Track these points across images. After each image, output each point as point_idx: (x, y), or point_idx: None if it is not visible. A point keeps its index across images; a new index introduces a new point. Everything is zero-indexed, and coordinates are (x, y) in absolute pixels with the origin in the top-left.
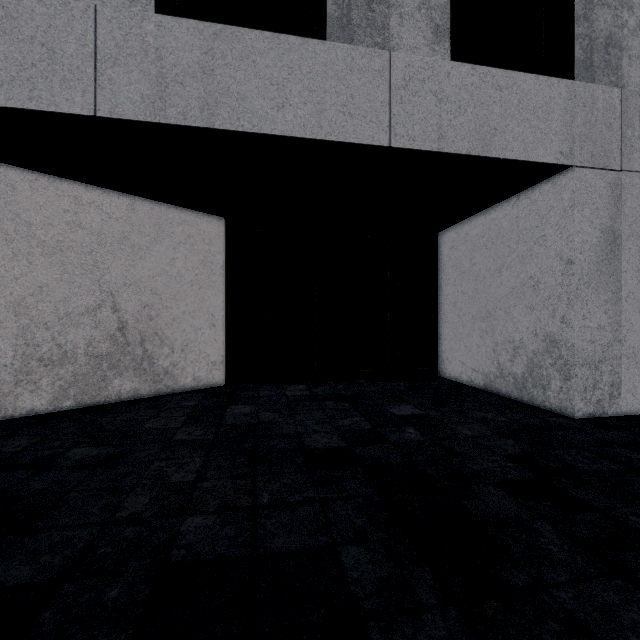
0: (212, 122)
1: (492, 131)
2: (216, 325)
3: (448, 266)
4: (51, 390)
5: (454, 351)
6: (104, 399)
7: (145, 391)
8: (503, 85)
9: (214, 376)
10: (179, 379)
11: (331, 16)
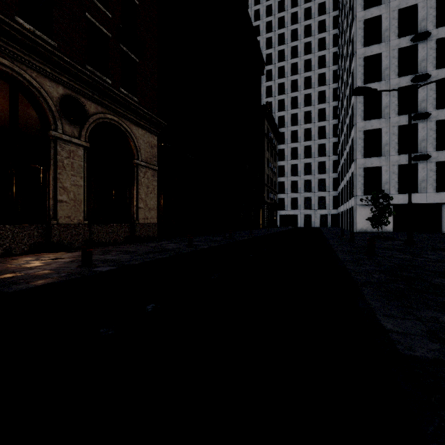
0: (404, 203)
1: (442, 199)
2: (392, 222)
3: (443, 211)
4: (375, 230)
5: (444, 227)
6: (379, 231)
7: (383, 231)
8: (444, 194)
9: (391, 230)
10: (387, 230)
11: (418, 190)
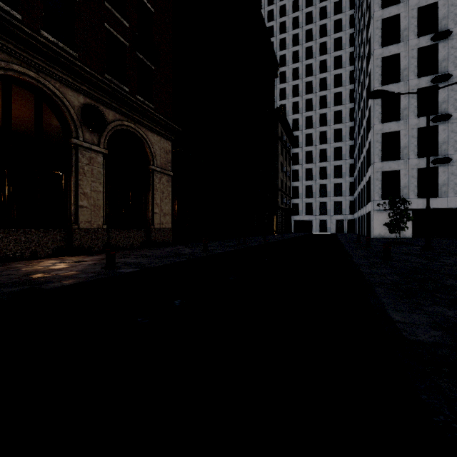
0: (423, 208)
1: None
2: (411, 228)
3: None
4: (393, 235)
5: None
6: (398, 237)
7: (402, 237)
8: None
9: (410, 236)
10: (406, 236)
11: (439, 195)
